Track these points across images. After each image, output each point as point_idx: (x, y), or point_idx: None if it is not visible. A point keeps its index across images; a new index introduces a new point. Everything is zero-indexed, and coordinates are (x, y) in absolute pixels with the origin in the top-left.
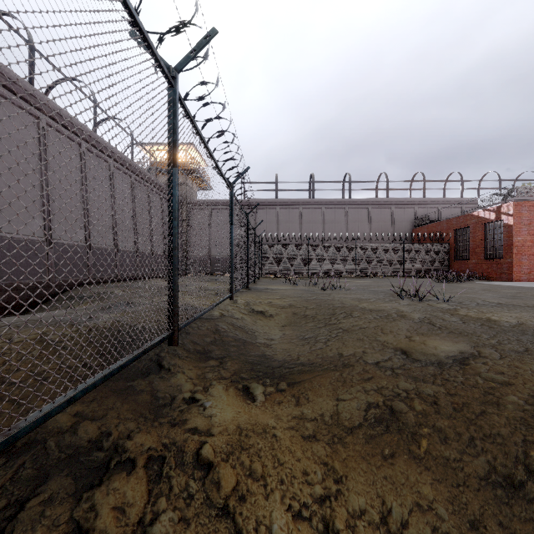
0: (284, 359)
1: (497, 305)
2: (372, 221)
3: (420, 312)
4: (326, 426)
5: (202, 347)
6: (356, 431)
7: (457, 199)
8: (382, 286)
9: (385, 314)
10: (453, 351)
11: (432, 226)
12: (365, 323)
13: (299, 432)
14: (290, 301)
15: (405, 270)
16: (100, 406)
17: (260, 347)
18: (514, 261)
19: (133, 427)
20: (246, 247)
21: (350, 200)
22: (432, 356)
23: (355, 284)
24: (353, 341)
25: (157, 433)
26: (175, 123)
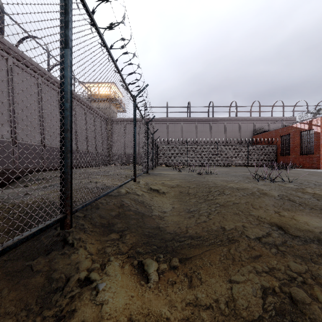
0: (175, 231)
1: None
2: (227, 131)
3: (277, 191)
4: (223, 318)
5: (107, 221)
6: None
7: (280, 118)
8: (237, 172)
9: (250, 193)
10: None
11: (265, 134)
12: (237, 199)
13: None
14: (177, 182)
15: (248, 162)
16: None
17: (155, 220)
18: (321, 156)
19: None
20: (146, 145)
21: (213, 118)
22: (308, 233)
23: (219, 171)
24: (231, 216)
25: None
26: (67, 4)
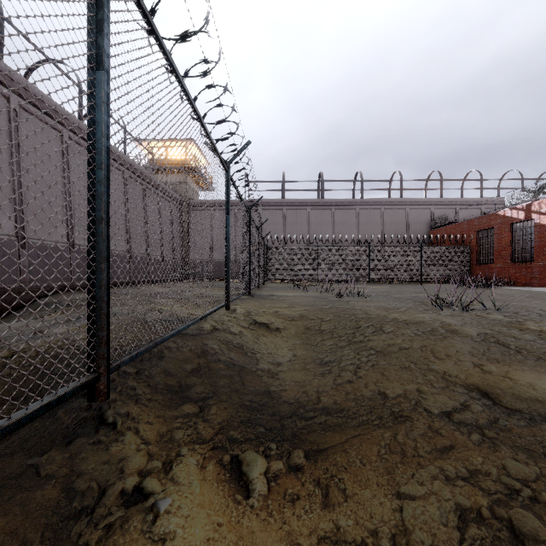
0: (298, 400)
1: None
2: (385, 223)
3: (475, 326)
4: None
5: (177, 381)
6: None
7: (476, 200)
8: (404, 292)
9: (429, 330)
10: None
11: (451, 228)
12: (405, 342)
13: None
14: (301, 311)
15: (422, 275)
16: None
17: (263, 378)
18: None
19: None
20: (248, 247)
21: (362, 200)
22: (537, 404)
23: (373, 290)
24: (396, 371)
25: None
26: None
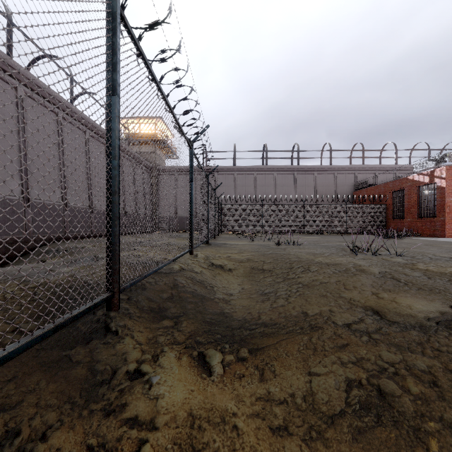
0: (244, 318)
1: (451, 260)
2: (317, 185)
3: (379, 266)
4: (299, 413)
5: (157, 305)
6: (339, 422)
7: (392, 166)
8: (331, 242)
9: (344, 269)
10: (432, 312)
11: (371, 189)
12: (325, 278)
13: (267, 422)
14: (248, 255)
15: (347, 228)
16: (17, 389)
17: (219, 304)
18: (446, 219)
19: (52, 420)
20: (207, 205)
21: (299, 167)
22: (410, 318)
23: (306, 240)
24: (316, 298)
25: (83, 429)
26: (115, 42)
